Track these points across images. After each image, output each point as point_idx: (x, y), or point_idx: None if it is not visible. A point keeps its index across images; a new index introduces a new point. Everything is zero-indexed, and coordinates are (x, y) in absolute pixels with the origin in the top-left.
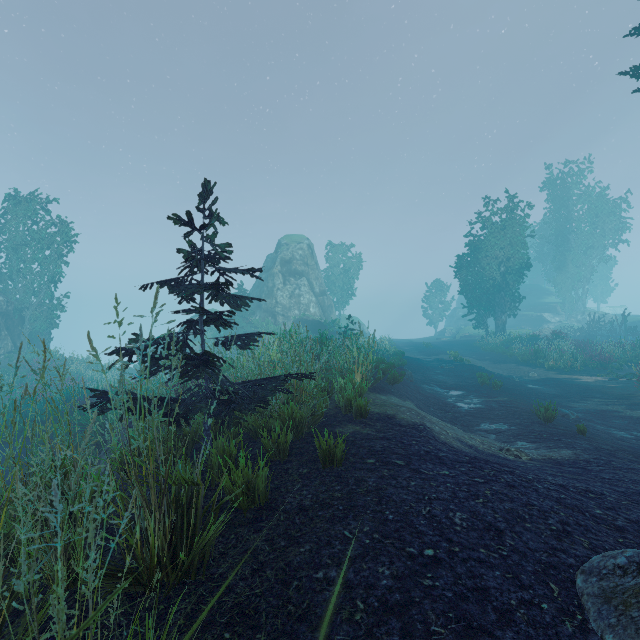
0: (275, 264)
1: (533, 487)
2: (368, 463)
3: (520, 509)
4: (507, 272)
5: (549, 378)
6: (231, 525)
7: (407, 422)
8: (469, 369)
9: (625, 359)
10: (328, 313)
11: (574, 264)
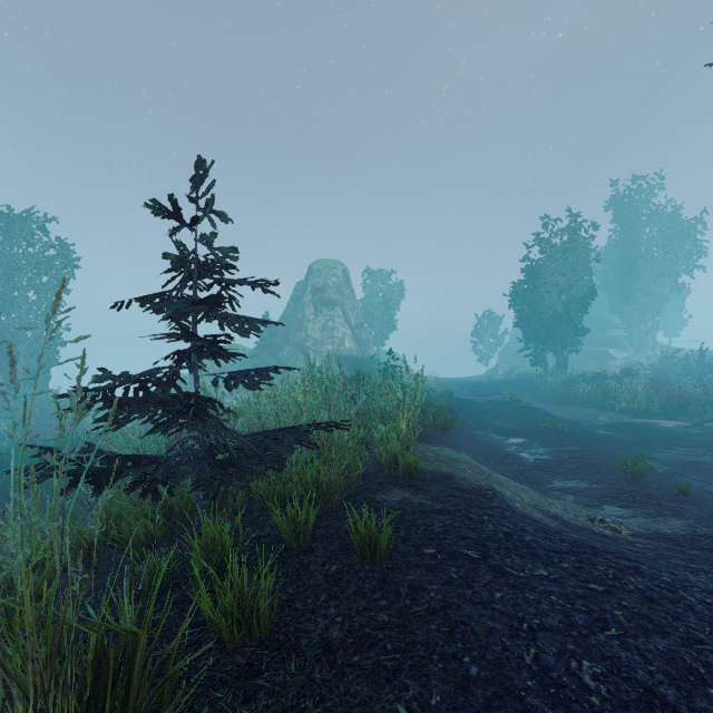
0: (305, 292)
1: (683, 601)
2: (426, 555)
3: (684, 651)
4: (569, 301)
5: (622, 422)
6: (208, 681)
7: (470, 484)
8: (528, 412)
9: (707, 400)
10: (365, 348)
11: (643, 293)
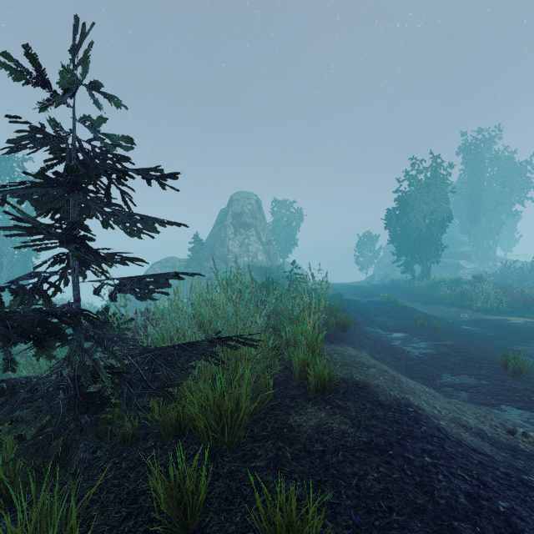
0: (227, 217)
1: None
2: None
3: None
4: (431, 224)
5: (480, 319)
6: None
7: (386, 396)
8: (404, 310)
9: None
10: (274, 260)
11: (486, 218)
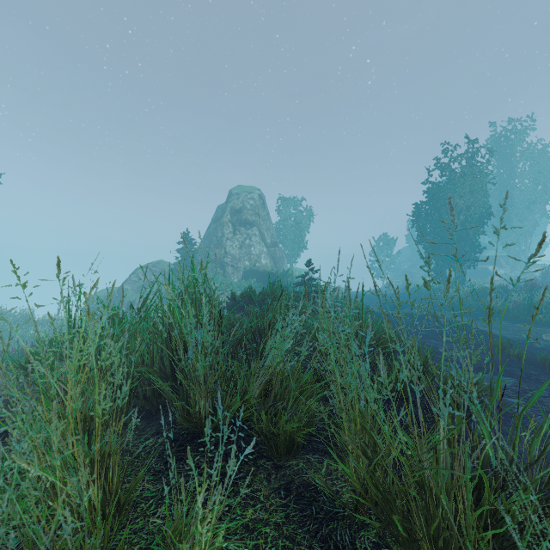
0: (225, 213)
1: None
2: None
3: None
4: (467, 221)
5: None
6: None
7: None
8: (460, 329)
9: None
10: (280, 265)
11: (518, 218)
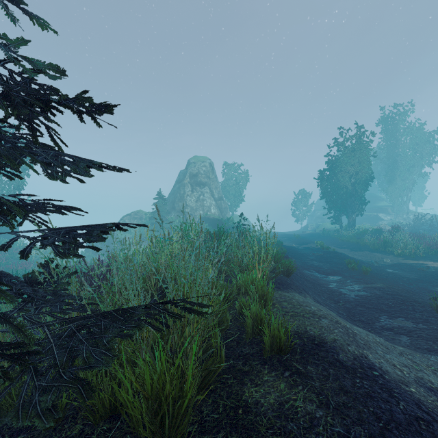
0: (185, 177)
1: None
2: None
3: None
4: (356, 183)
5: (401, 263)
6: None
7: (346, 356)
8: (335, 256)
9: None
10: (224, 213)
11: (401, 178)
